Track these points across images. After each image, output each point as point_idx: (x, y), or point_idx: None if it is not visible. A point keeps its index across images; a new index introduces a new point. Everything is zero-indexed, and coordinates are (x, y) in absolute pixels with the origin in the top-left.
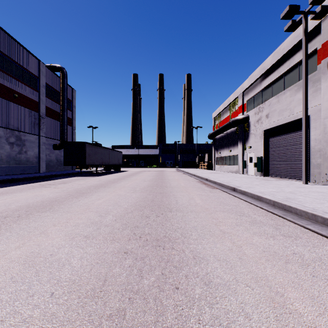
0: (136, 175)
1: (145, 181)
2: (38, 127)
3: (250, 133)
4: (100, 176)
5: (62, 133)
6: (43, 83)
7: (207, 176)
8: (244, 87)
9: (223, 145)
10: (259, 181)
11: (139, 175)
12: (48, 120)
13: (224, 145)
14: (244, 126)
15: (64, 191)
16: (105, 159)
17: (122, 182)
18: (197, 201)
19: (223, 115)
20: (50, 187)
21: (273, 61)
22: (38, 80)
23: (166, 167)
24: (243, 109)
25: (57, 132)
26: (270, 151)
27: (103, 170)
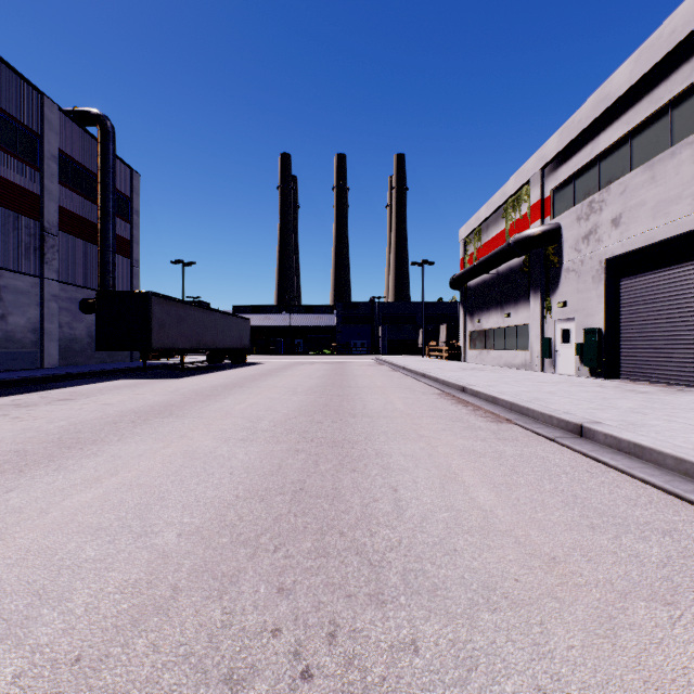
0: (278, 375)
1: (296, 394)
2: (39, 256)
3: (565, 269)
4: (187, 378)
5: (103, 273)
6: (53, 149)
7: (458, 377)
8: (547, 155)
9: (487, 302)
10: (624, 397)
11: (286, 373)
12: (67, 240)
13: (491, 302)
14: (547, 254)
15: (20, 436)
16: (207, 334)
17: (232, 396)
18: (477, 496)
19: (487, 231)
20: (4, 415)
21: (639, 73)
22: (39, 142)
23: (353, 355)
24: (542, 212)
25: (91, 271)
26: (625, 313)
27: (205, 362)
